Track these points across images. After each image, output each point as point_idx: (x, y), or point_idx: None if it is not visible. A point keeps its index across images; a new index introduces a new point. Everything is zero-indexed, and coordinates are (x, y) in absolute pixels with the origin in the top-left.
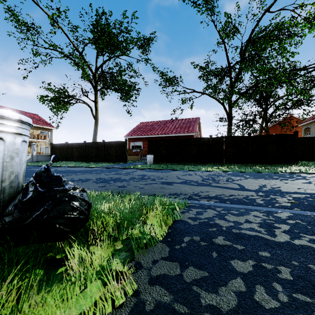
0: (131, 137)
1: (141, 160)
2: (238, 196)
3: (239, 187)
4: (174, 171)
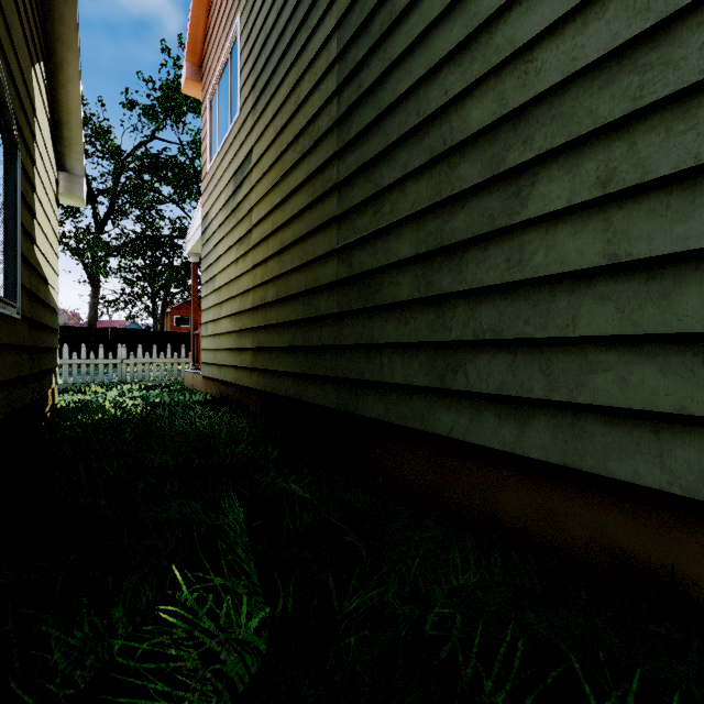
0: None
1: None
2: None
3: None
4: None
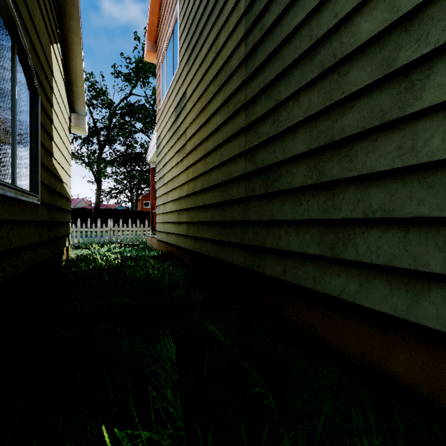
0: None
1: None
2: None
3: None
4: None
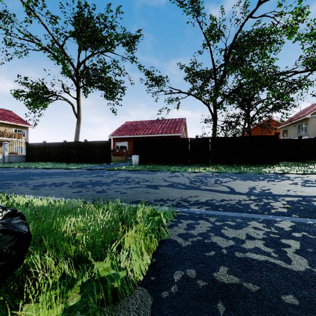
0: (116, 137)
1: (127, 160)
2: (230, 201)
3: (230, 190)
4: (161, 172)
